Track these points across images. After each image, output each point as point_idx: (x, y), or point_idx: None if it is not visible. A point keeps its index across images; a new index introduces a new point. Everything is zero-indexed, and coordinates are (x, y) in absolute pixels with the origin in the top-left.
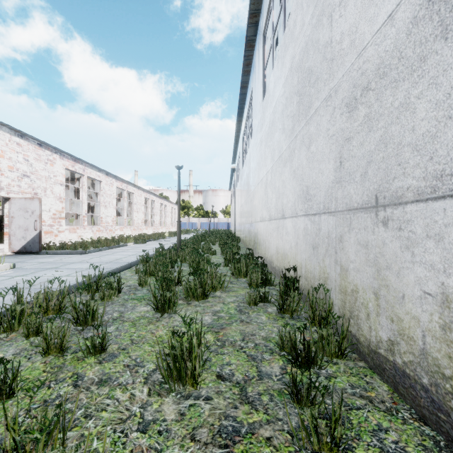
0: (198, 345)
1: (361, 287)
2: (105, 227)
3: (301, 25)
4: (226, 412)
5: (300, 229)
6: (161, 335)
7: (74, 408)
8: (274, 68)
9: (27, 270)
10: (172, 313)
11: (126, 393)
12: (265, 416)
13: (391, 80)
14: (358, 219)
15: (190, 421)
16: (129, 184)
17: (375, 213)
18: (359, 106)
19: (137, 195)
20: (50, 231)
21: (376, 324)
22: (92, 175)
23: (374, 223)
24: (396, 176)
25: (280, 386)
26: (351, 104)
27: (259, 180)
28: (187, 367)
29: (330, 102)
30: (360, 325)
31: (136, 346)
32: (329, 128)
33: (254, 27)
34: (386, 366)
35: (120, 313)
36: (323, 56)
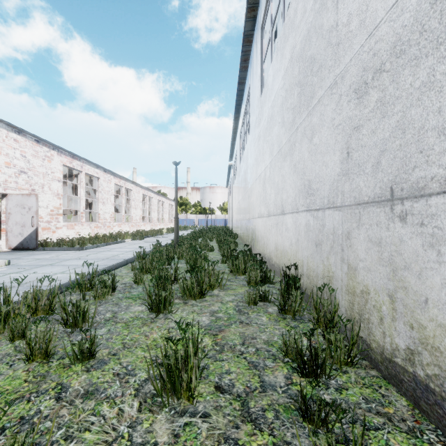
0: (195, 353)
1: (372, 288)
2: (103, 223)
3: (303, 13)
4: (226, 433)
5: (301, 225)
6: (156, 338)
7: (50, 433)
8: (273, 61)
9: (22, 267)
10: (168, 313)
11: (113, 409)
12: (271, 438)
13: (410, 58)
14: (369, 213)
15: (185, 445)
16: (127, 181)
17: (390, 207)
18: (371, 91)
19: (135, 191)
20: (48, 227)
21: (392, 330)
22: (90, 172)
23: (388, 218)
24: (416, 165)
25: (286, 399)
26: (360, 89)
27: (257, 176)
28: (183, 378)
29: (336, 89)
30: (372, 330)
31: (128, 351)
32: (334, 117)
33: (252, 21)
34: (404, 377)
35: (113, 314)
36: (328, 41)
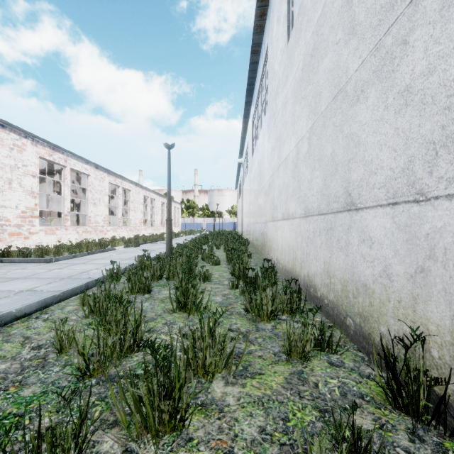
0: None
1: None
2: (94, 228)
3: None
4: None
5: (448, 234)
6: None
7: None
8: None
9: None
10: None
11: None
12: None
13: None
14: None
15: None
16: (125, 180)
17: None
18: None
19: (134, 192)
20: (18, 232)
21: None
22: (77, 168)
23: None
24: None
25: None
26: None
27: (280, 161)
28: None
29: None
30: None
31: None
32: None
33: None
34: None
35: None
36: None
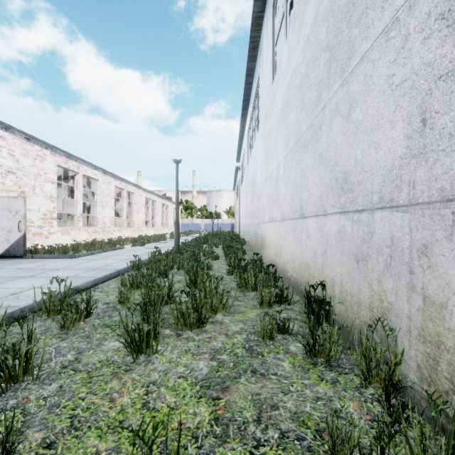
0: None
1: None
2: (102, 228)
3: None
4: None
5: (331, 232)
6: (125, 405)
7: None
8: (288, 35)
9: None
10: (152, 353)
11: None
12: None
13: None
14: None
15: None
16: (129, 183)
17: None
18: None
19: (137, 194)
20: (40, 232)
21: None
22: (87, 173)
23: None
24: None
25: None
26: None
27: (268, 175)
28: None
29: (397, 30)
30: None
31: (75, 437)
32: (393, 73)
33: (262, 0)
34: None
35: (77, 354)
36: None
